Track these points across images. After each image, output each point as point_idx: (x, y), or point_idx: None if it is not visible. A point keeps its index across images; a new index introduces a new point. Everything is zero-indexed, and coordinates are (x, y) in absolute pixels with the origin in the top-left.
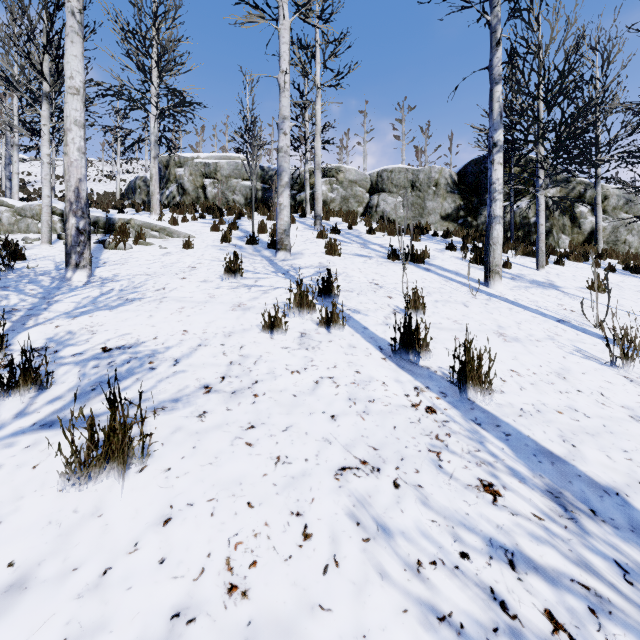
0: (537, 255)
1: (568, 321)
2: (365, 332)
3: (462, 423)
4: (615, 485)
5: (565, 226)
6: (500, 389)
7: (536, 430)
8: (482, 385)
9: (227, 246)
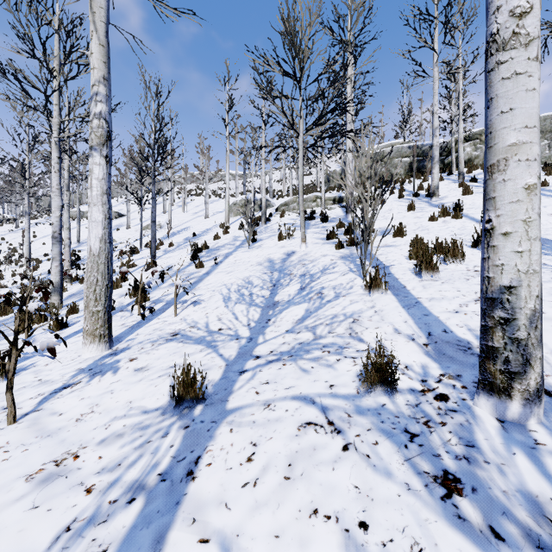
0: None
1: None
2: (472, 219)
3: None
4: None
5: None
6: None
7: None
8: None
9: (402, 200)
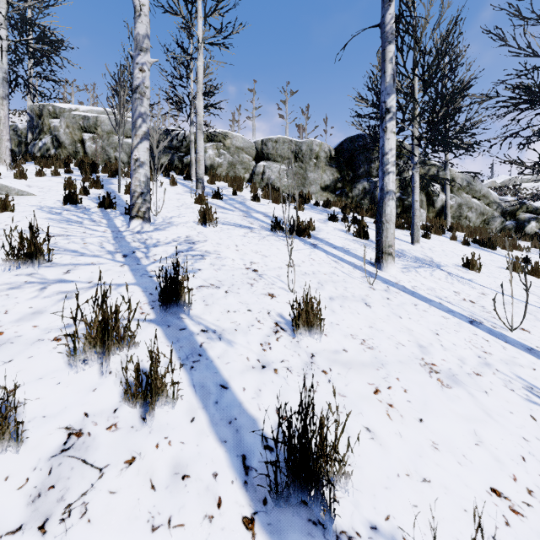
0: (413, 230)
1: (480, 321)
2: (221, 402)
3: None
4: None
5: (422, 202)
6: None
7: None
8: None
9: (69, 209)
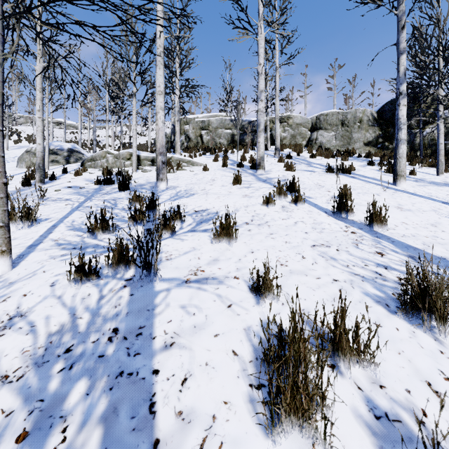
0: (437, 165)
1: None
2: (316, 206)
3: (369, 237)
4: (445, 257)
5: None
6: (393, 228)
7: (409, 241)
8: (381, 223)
9: (226, 169)
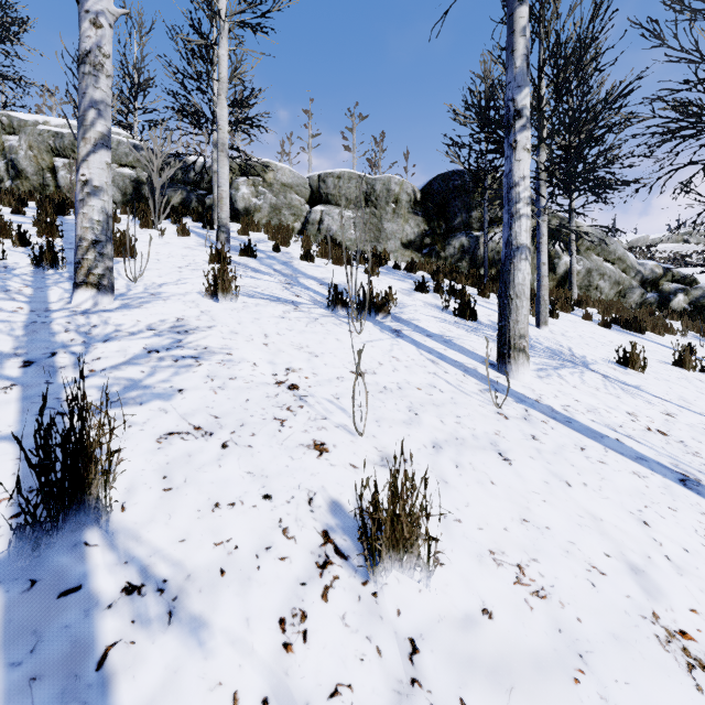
0: (538, 306)
1: (695, 478)
2: None
3: None
4: None
5: None
6: None
7: None
8: None
9: None
